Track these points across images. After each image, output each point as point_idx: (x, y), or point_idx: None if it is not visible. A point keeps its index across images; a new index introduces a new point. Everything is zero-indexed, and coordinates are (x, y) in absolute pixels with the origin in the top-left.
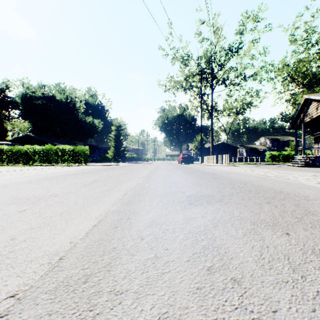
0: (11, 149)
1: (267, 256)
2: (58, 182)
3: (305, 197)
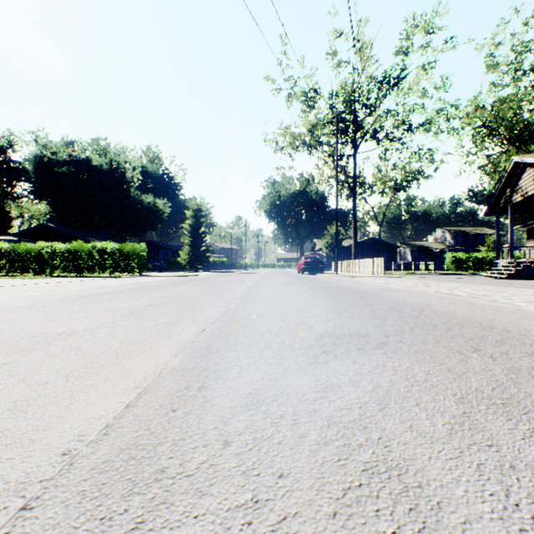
0: (14, 249)
1: (524, 498)
2: (83, 307)
3: None
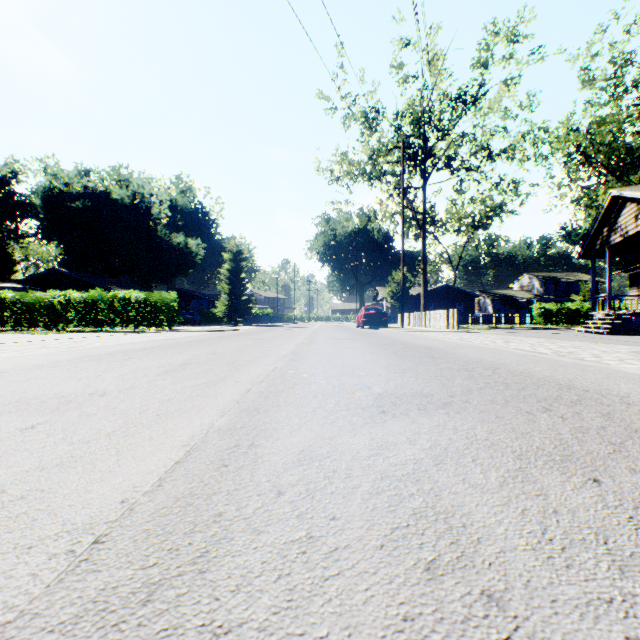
0: (20, 299)
1: (558, 534)
2: (111, 365)
3: (623, 398)
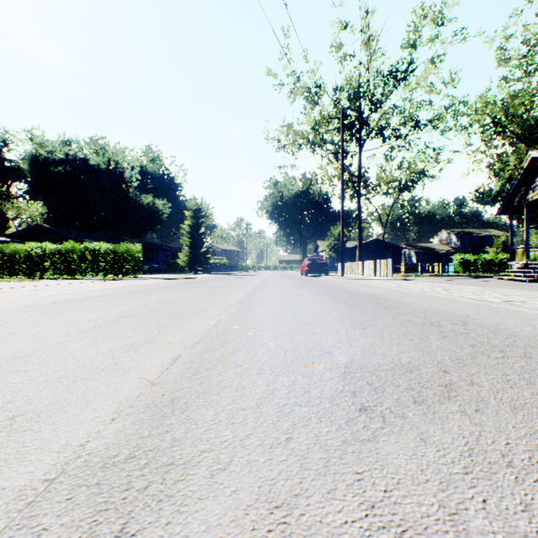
0: (2, 250)
1: None
2: (40, 318)
3: None
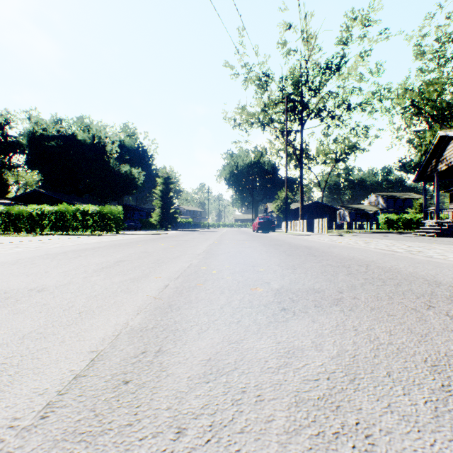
0: (8, 211)
1: None
2: (60, 262)
3: None
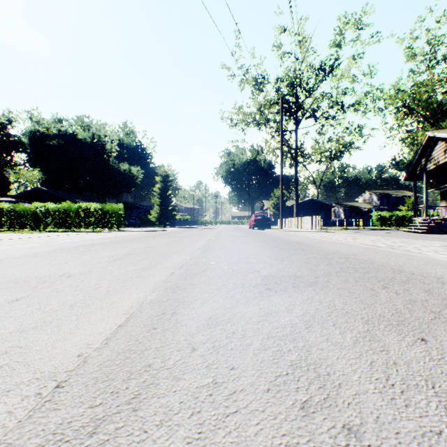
0: (13, 209)
1: (398, 381)
2: (75, 255)
3: (439, 279)
